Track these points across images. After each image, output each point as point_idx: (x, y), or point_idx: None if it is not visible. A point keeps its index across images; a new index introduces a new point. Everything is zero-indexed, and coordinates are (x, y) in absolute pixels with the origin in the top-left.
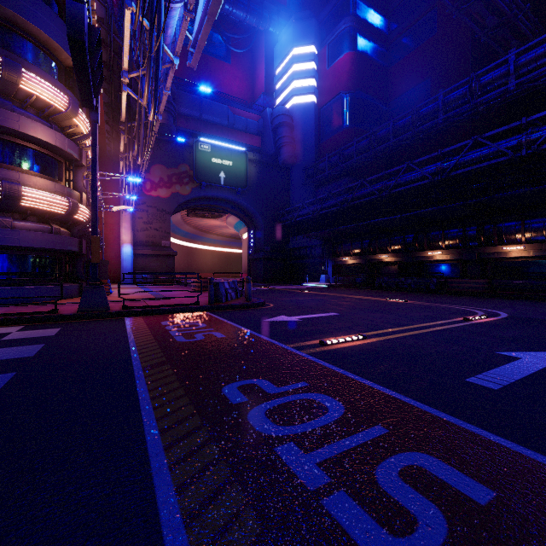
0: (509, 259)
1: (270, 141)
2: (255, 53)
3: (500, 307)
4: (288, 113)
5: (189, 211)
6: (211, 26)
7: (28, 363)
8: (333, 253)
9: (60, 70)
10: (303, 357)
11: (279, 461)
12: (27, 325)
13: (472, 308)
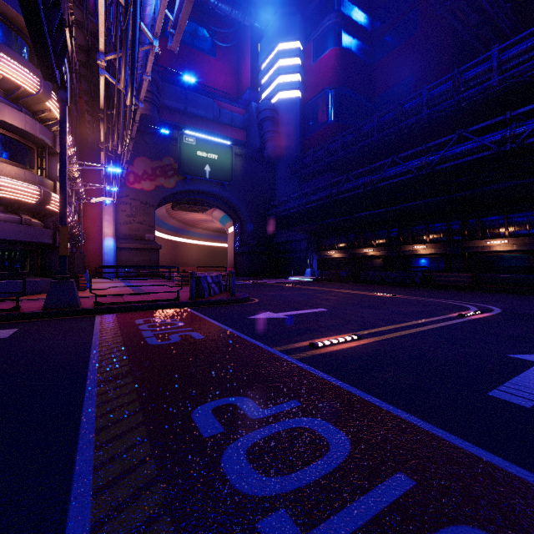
0: (493, 253)
1: (255, 135)
2: (241, 48)
3: (490, 301)
4: (274, 108)
5: (174, 204)
6: (192, 3)
7: None
8: (319, 247)
9: (32, 51)
10: (292, 363)
11: None
12: None
13: (462, 302)
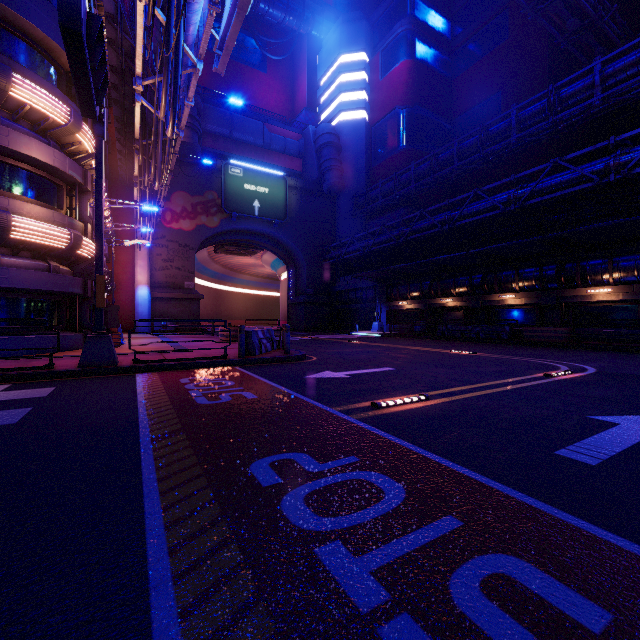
0: (595, 304)
1: (313, 164)
2: (295, 60)
3: (586, 360)
4: (335, 132)
5: (218, 246)
6: (241, 22)
7: (8, 432)
8: (388, 297)
9: (60, 75)
10: (352, 423)
11: (321, 568)
12: (15, 383)
13: (553, 361)
